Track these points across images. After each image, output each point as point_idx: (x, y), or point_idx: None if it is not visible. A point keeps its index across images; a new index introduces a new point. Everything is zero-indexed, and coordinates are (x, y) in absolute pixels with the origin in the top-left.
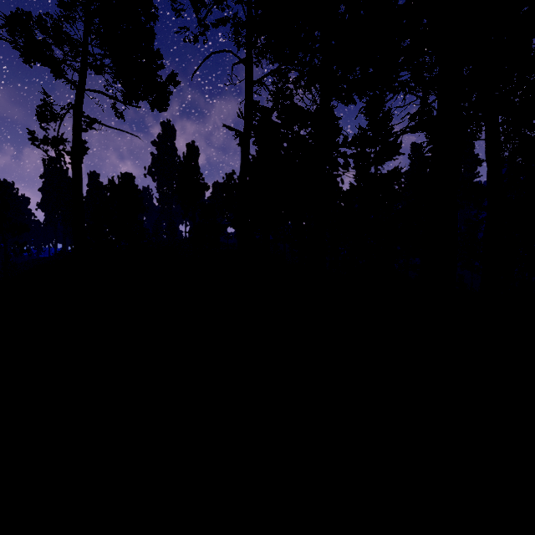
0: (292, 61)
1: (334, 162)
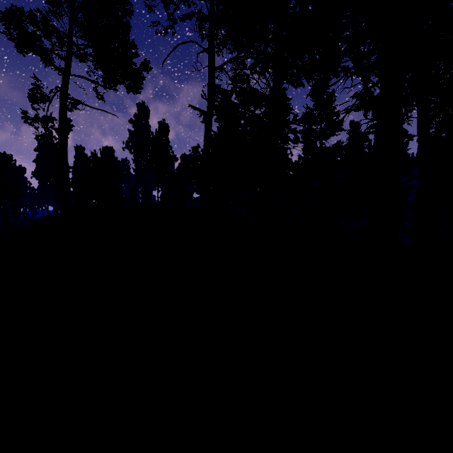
0: (249, 50)
1: (286, 137)
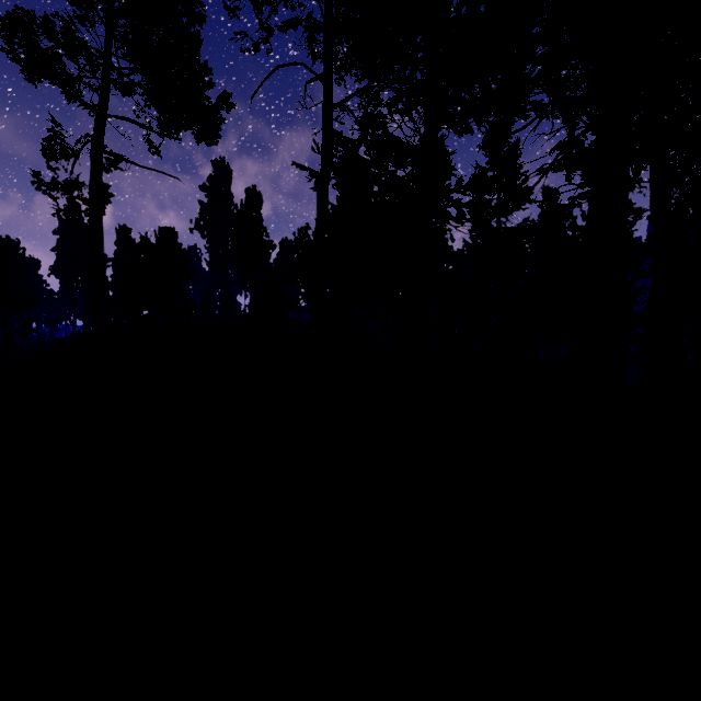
0: (387, 76)
1: (444, 213)
